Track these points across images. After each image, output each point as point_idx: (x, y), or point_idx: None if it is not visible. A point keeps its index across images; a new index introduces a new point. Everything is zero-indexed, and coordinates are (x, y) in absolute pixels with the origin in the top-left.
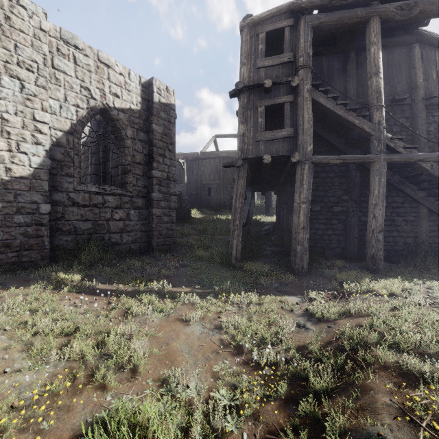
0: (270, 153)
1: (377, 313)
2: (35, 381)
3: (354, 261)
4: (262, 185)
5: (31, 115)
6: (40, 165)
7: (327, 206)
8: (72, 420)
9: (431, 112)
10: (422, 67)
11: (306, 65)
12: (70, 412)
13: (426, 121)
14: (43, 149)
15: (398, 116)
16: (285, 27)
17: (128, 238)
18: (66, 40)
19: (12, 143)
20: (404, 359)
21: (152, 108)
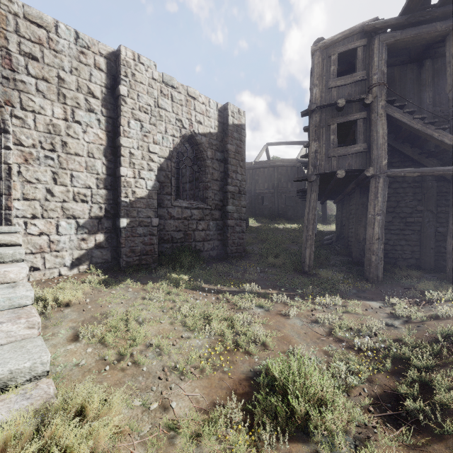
0: (343, 168)
1: None
2: (202, 344)
3: (431, 272)
4: (326, 195)
5: (147, 148)
6: (152, 187)
7: (399, 217)
8: (240, 369)
9: None
10: None
11: (380, 83)
12: (236, 364)
13: None
14: (154, 174)
15: None
16: (357, 47)
17: (208, 246)
18: (166, 82)
19: (135, 172)
20: None
21: (227, 130)
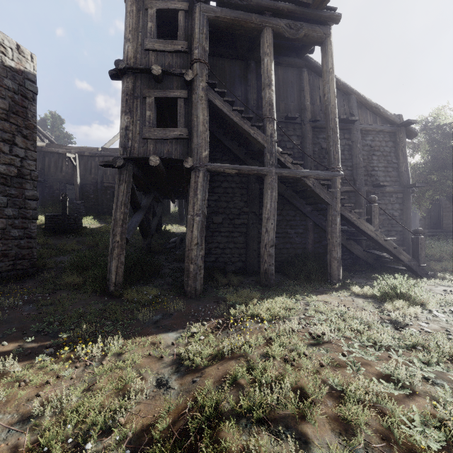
0: (161, 154)
1: (250, 351)
2: None
3: (253, 275)
4: (165, 192)
5: None
6: None
7: (229, 218)
8: None
9: (316, 134)
10: (309, 91)
11: (201, 59)
12: None
13: (313, 142)
14: None
15: (291, 134)
16: (178, 9)
17: None
18: None
19: None
20: (250, 444)
21: None
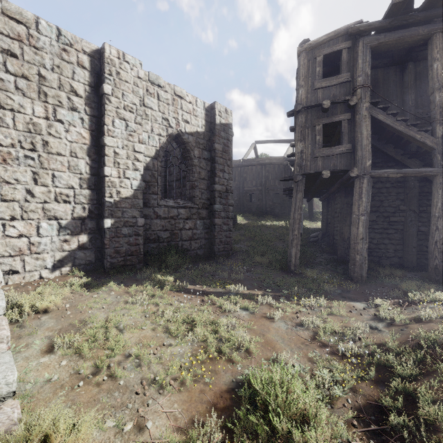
0: (328, 168)
1: None
2: (184, 352)
3: (414, 271)
4: (312, 194)
5: (132, 147)
6: (138, 187)
7: (383, 216)
8: (222, 379)
9: None
10: None
11: (364, 84)
12: (218, 374)
13: None
14: (139, 174)
15: None
16: (342, 49)
17: (195, 245)
18: (153, 81)
19: (120, 171)
20: None
21: (214, 129)
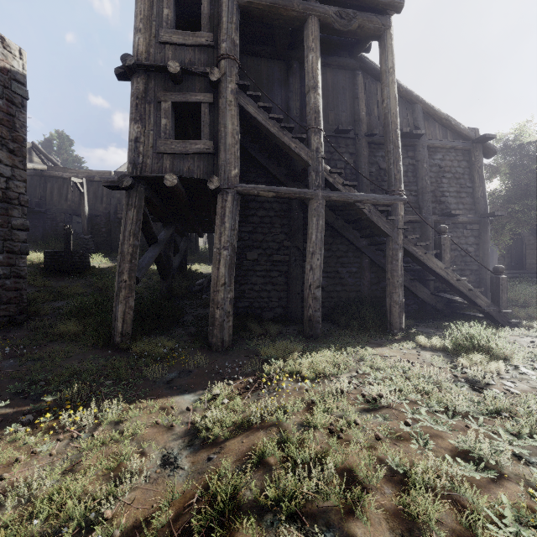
0: (180, 173)
1: (284, 419)
2: None
3: (295, 324)
4: (189, 223)
5: None
6: None
7: (266, 254)
8: None
9: (373, 151)
10: (365, 99)
11: (230, 55)
12: None
13: (369, 161)
14: None
15: (343, 151)
16: None
17: None
18: None
19: None
20: None
21: None
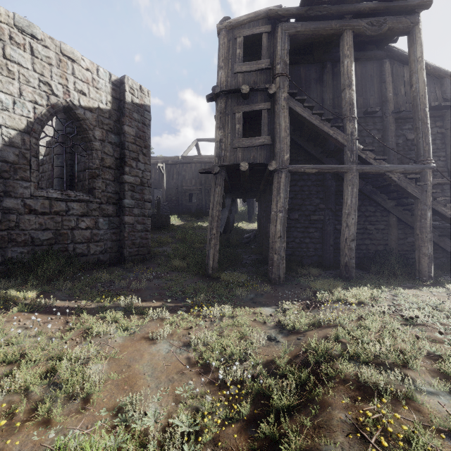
0: (248, 160)
1: (344, 323)
2: None
3: (330, 269)
4: (242, 192)
5: None
6: None
7: (305, 215)
8: None
9: (400, 125)
10: (392, 82)
11: (283, 73)
12: None
13: (396, 134)
14: None
15: (371, 128)
16: (262, 33)
17: (96, 248)
18: (21, 27)
19: None
20: (362, 371)
21: (124, 109)
